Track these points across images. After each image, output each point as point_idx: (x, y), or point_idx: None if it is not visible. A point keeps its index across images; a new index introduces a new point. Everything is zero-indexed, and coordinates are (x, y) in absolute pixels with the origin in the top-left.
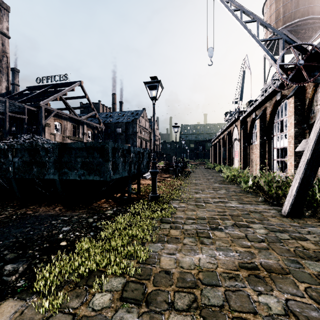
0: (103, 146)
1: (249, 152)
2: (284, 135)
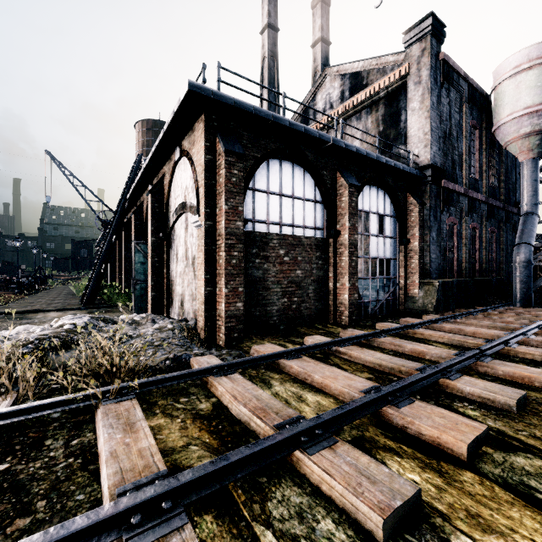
0: None
1: None
2: None
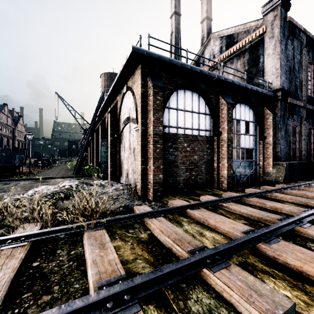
0: (13, 156)
1: None
2: None
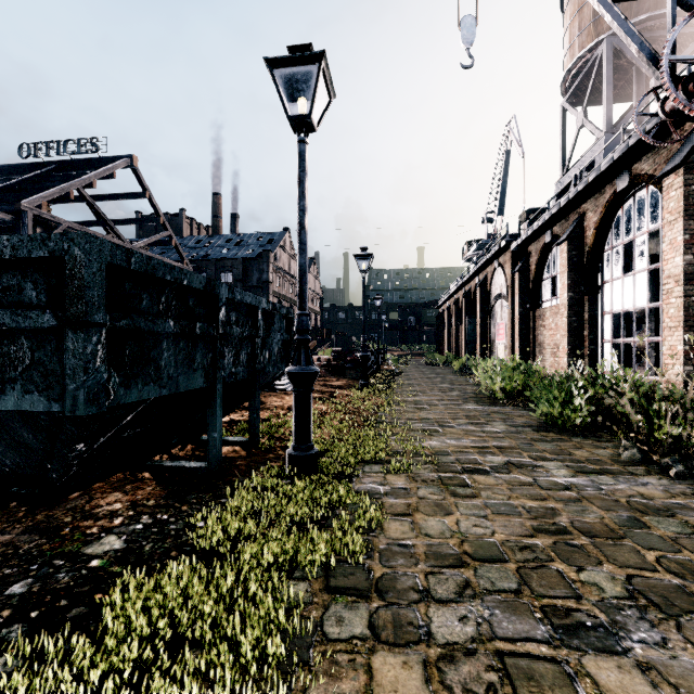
0: (62, 258)
1: (535, 326)
2: (637, 278)
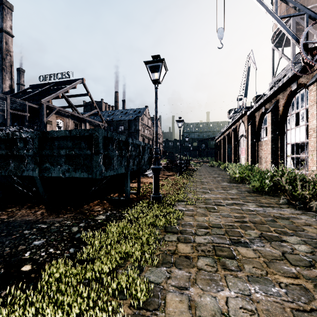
0: (92, 135)
1: (258, 149)
2: (301, 128)
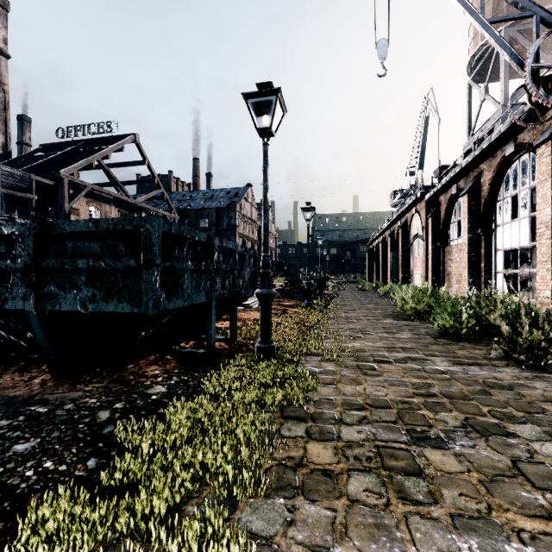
0: (139, 230)
1: (444, 260)
2: (521, 223)
